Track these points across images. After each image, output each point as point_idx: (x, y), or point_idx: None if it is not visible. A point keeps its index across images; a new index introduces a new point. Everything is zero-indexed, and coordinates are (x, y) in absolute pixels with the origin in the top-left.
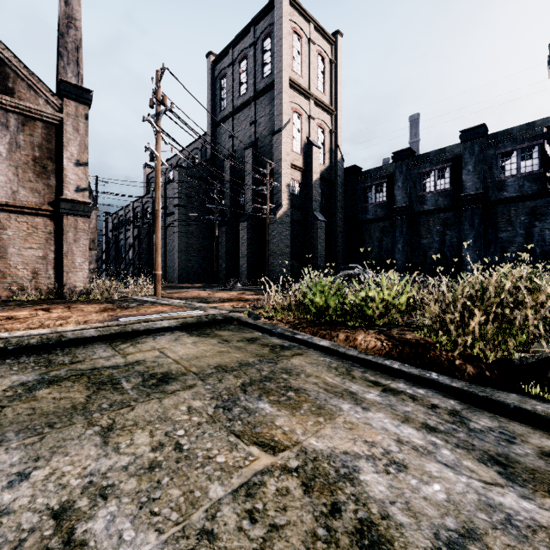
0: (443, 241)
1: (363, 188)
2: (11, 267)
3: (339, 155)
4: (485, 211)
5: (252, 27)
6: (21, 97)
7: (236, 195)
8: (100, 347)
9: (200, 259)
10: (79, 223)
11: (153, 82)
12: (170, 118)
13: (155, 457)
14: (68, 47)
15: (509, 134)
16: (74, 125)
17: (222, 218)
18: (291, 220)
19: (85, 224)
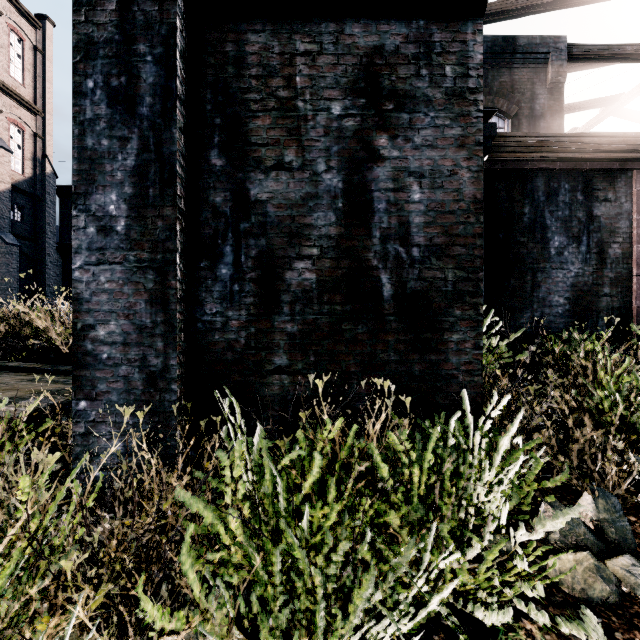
0: None
1: None
2: None
3: (48, 169)
4: None
5: None
6: None
7: None
8: None
9: None
10: None
11: None
12: None
13: None
14: None
15: None
16: None
17: None
18: None
19: None
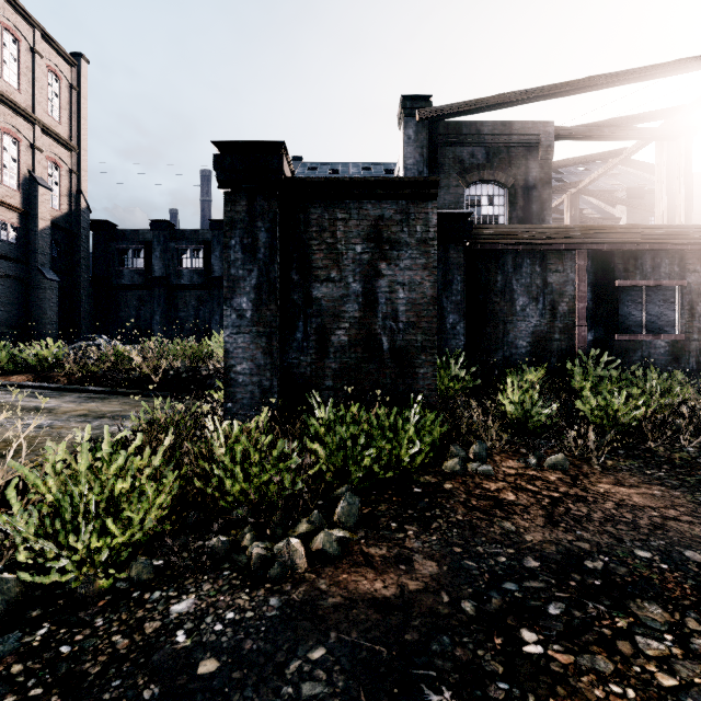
0: (198, 316)
1: (118, 249)
2: None
3: (83, 204)
4: None
5: None
6: None
7: None
8: None
9: None
10: None
11: None
12: None
13: None
14: None
15: None
16: None
17: None
18: (0, 274)
19: None
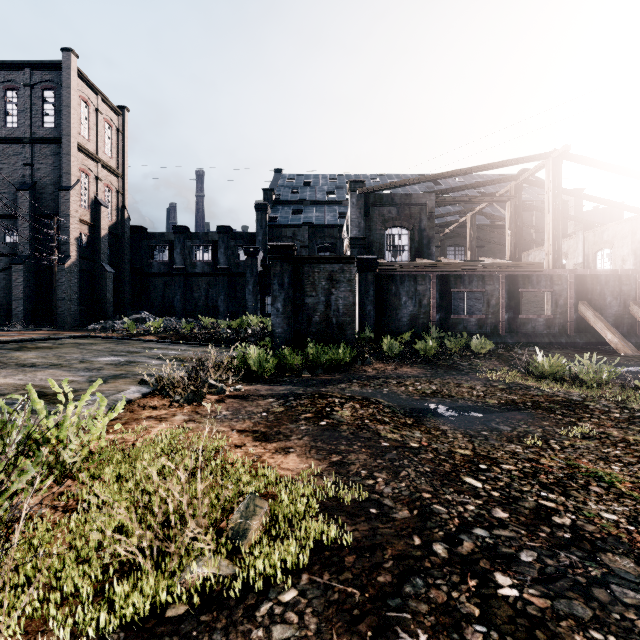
0: (208, 296)
1: (149, 247)
2: None
3: (126, 215)
4: (230, 279)
5: (27, 68)
6: None
7: None
8: (52, 341)
9: None
10: None
11: None
12: None
13: (112, 346)
14: None
15: (241, 236)
16: None
17: None
18: (79, 269)
19: None
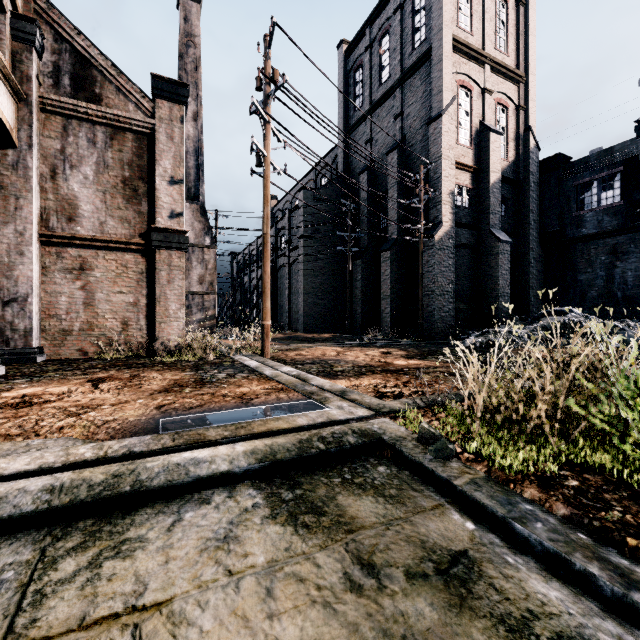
0: None
1: (575, 187)
2: (99, 317)
3: (531, 143)
4: None
5: None
6: (109, 104)
7: (375, 217)
8: (3, 569)
9: (330, 302)
10: (173, 259)
11: (259, 51)
12: (285, 104)
13: None
14: (187, 69)
15: None
16: (167, 131)
17: (356, 249)
18: (456, 244)
19: (181, 260)
